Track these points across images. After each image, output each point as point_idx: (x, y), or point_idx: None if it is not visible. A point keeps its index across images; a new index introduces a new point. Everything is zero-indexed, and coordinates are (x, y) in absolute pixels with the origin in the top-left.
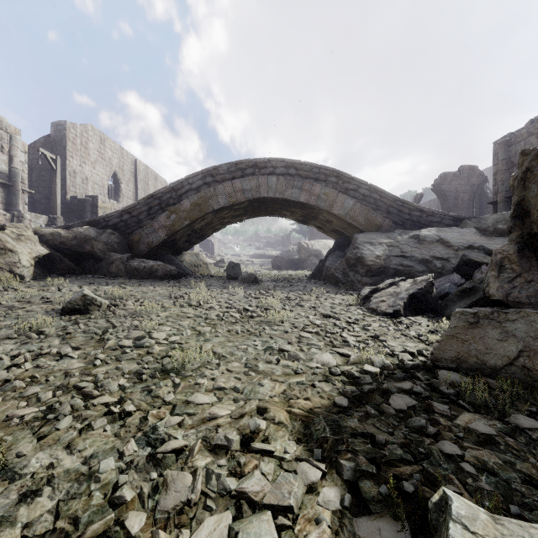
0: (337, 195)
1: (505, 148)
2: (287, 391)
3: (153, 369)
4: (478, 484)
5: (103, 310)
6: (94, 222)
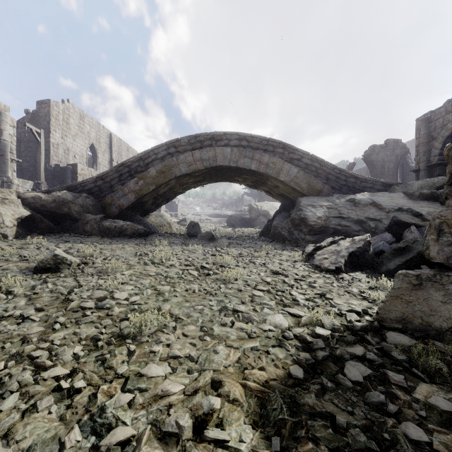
0: (283, 164)
1: (426, 124)
2: (242, 359)
3: (110, 334)
4: None
5: (73, 268)
6: (72, 187)
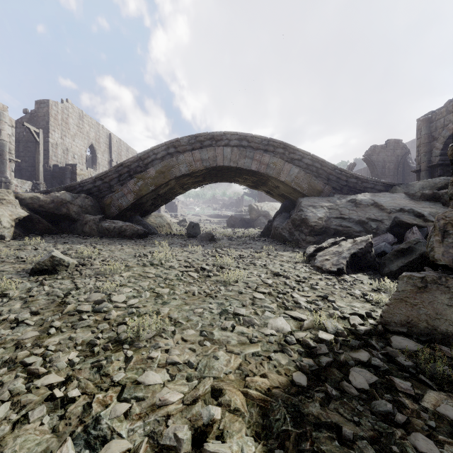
0: (284, 164)
1: (427, 124)
2: (243, 365)
3: (107, 338)
4: None
5: (71, 270)
6: (71, 187)
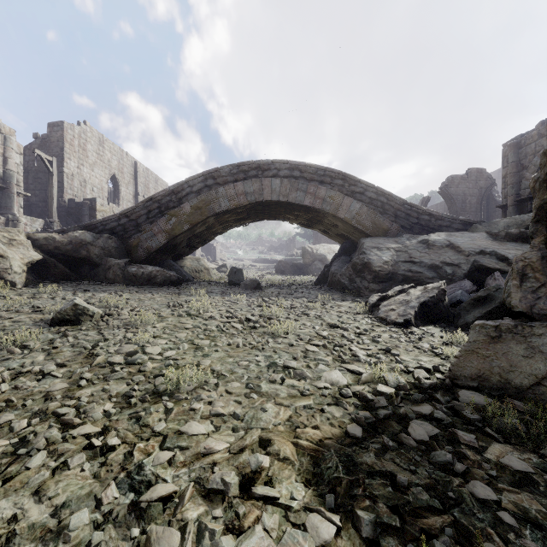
0: (343, 198)
1: (515, 150)
2: (293, 417)
3: (144, 391)
4: (523, 542)
5: (96, 320)
6: (91, 226)
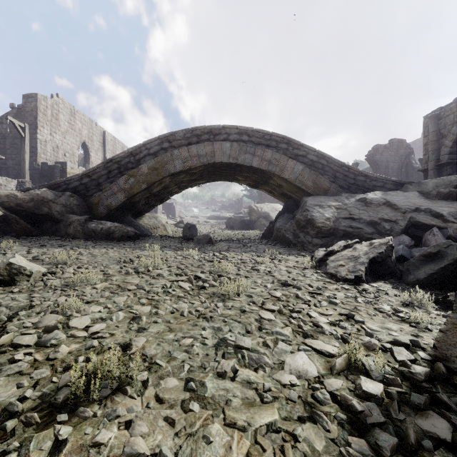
0: (287, 160)
1: (435, 121)
2: (253, 456)
3: (39, 398)
4: None
5: (35, 280)
6: (55, 185)
